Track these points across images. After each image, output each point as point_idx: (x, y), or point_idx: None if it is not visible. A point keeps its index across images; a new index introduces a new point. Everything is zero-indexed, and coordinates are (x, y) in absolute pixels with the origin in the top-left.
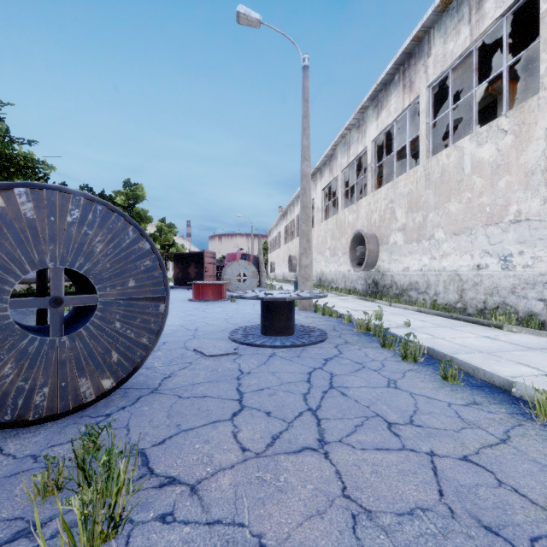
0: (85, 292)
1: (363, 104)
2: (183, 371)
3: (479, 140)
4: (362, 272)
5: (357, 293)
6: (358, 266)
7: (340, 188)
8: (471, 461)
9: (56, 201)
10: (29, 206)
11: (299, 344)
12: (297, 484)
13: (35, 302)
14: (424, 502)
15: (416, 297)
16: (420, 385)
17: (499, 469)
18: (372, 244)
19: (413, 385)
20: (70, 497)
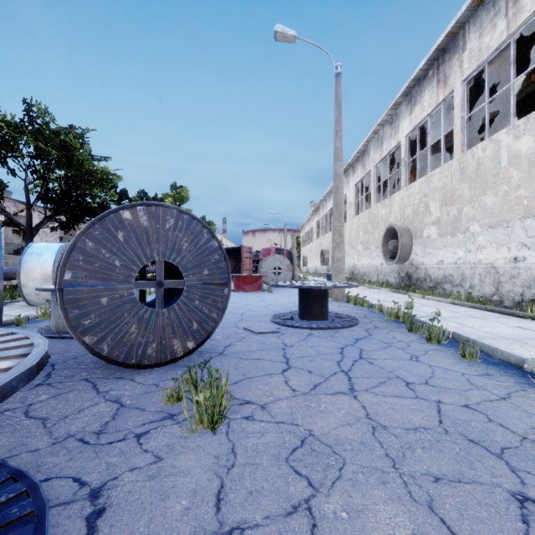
0: (172, 279)
1: (396, 101)
2: (239, 342)
3: (516, 133)
4: (395, 265)
5: (390, 286)
6: (391, 259)
7: (373, 183)
8: (470, 407)
9: (160, 214)
10: (145, 218)
11: (333, 327)
12: (334, 409)
13: (148, 284)
14: (426, 425)
15: (451, 289)
16: (440, 360)
17: (492, 413)
18: (405, 237)
19: (433, 360)
20: (199, 393)
